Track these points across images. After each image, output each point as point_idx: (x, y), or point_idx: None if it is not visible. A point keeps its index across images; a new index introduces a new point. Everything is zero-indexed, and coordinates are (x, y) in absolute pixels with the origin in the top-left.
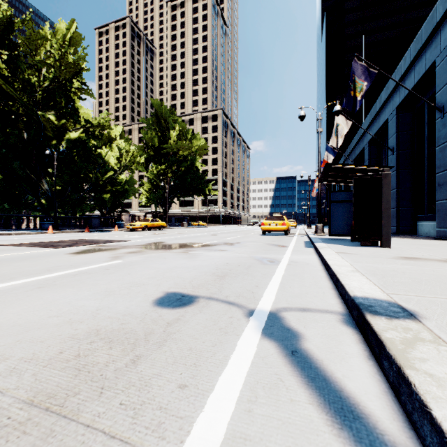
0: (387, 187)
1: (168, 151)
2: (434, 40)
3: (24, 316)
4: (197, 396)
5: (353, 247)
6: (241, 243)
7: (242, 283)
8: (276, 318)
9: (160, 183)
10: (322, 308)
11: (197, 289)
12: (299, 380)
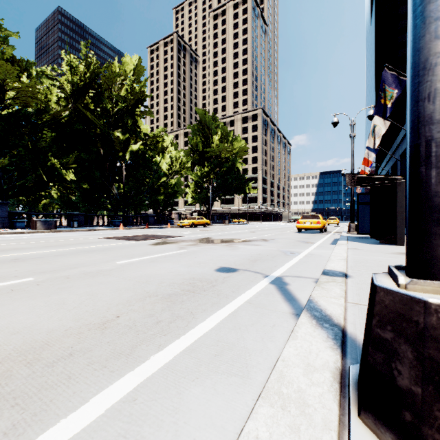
0: (401, 193)
1: (211, 154)
2: None
3: (157, 272)
4: (238, 294)
5: (369, 245)
6: (275, 239)
7: (266, 265)
8: (279, 278)
9: (204, 184)
10: (309, 276)
11: (238, 266)
12: (279, 294)
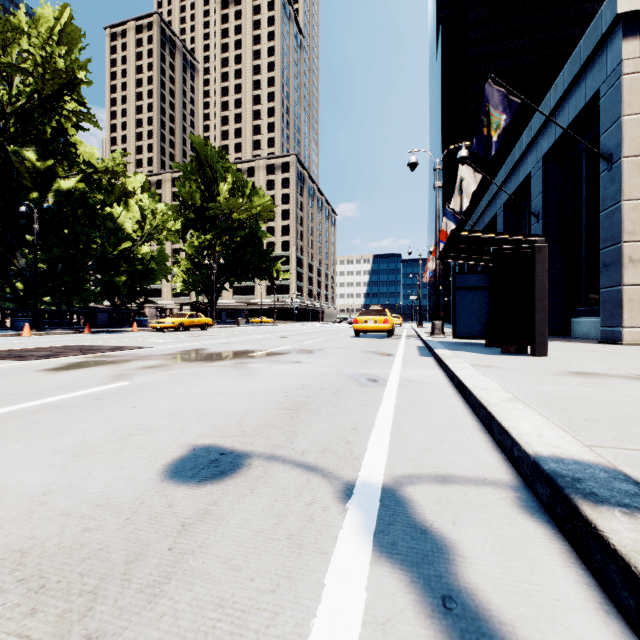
0: (541, 266)
1: (216, 213)
2: (597, 59)
3: None
4: None
5: (493, 356)
6: (324, 350)
7: (329, 424)
8: (396, 501)
9: (204, 260)
10: (474, 474)
11: (250, 438)
12: None
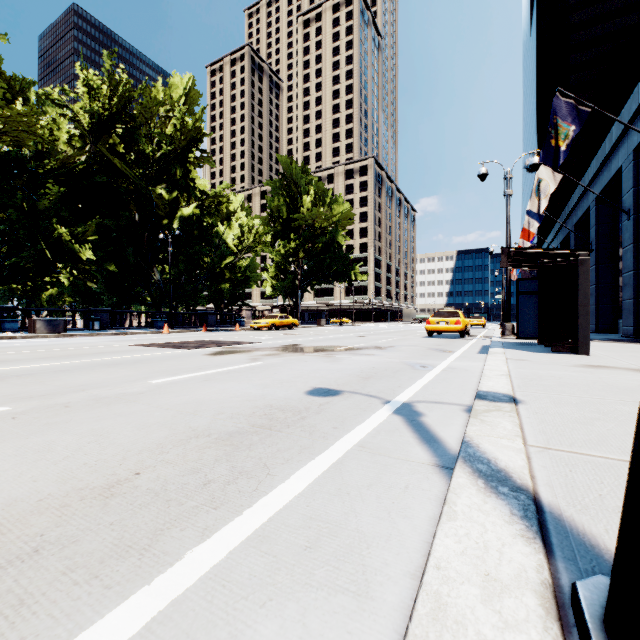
0: (584, 277)
1: (300, 223)
2: None
3: (213, 396)
4: (344, 431)
5: (538, 354)
6: (395, 347)
7: (385, 384)
8: (408, 405)
9: (289, 266)
10: (453, 402)
11: (342, 386)
12: (409, 430)
